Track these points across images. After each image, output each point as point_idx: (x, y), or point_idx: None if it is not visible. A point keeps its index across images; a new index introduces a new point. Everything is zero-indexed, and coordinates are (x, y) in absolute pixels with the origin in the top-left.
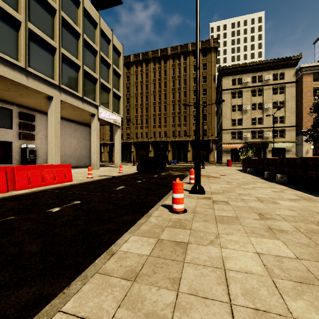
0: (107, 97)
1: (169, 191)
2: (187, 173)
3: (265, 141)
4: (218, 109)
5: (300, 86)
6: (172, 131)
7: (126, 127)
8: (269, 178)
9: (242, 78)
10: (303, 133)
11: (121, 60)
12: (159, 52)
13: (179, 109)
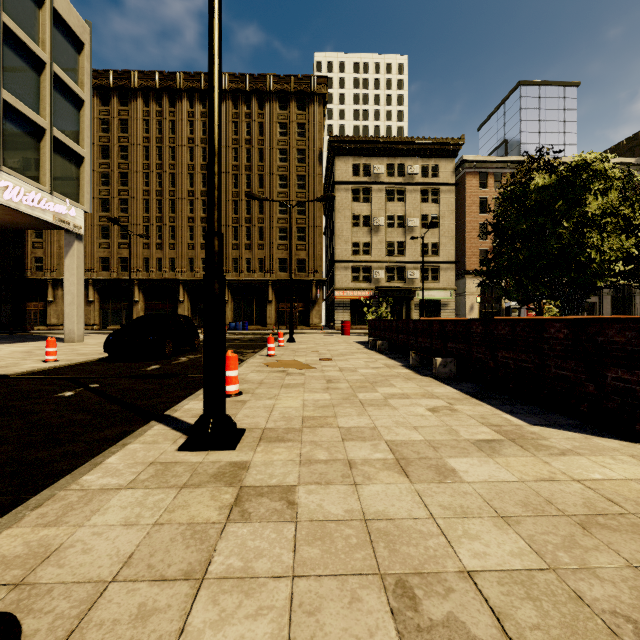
0: (34, 151)
1: (122, 436)
2: (247, 356)
3: (410, 287)
4: (328, 221)
5: (462, 193)
6: (232, 258)
7: (119, 242)
8: (418, 364)
9: (371, 164)
10: (467, 275)
11: (84, 62)
12: (202, 78)
13: (248, 213)
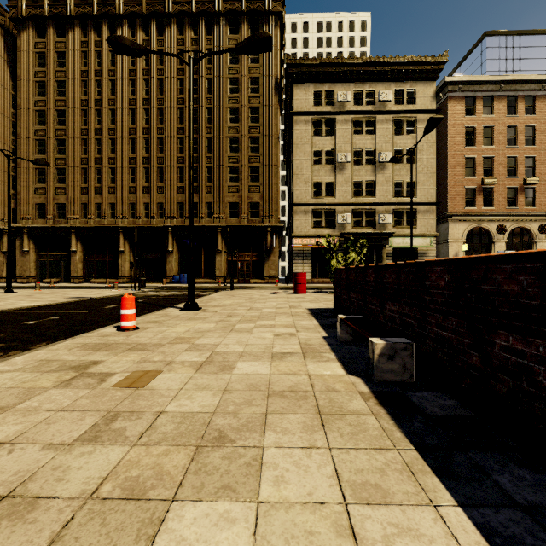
0: None
1: None
2: None
3: (382, 233)
4: (289, 168)
5: (443, 123)
6: (178, 203)
7: (55, 187)
8: None
9: (335, 92)
10: (449, 218)
11: None
12: (143, 0)
13: (195, 152)
